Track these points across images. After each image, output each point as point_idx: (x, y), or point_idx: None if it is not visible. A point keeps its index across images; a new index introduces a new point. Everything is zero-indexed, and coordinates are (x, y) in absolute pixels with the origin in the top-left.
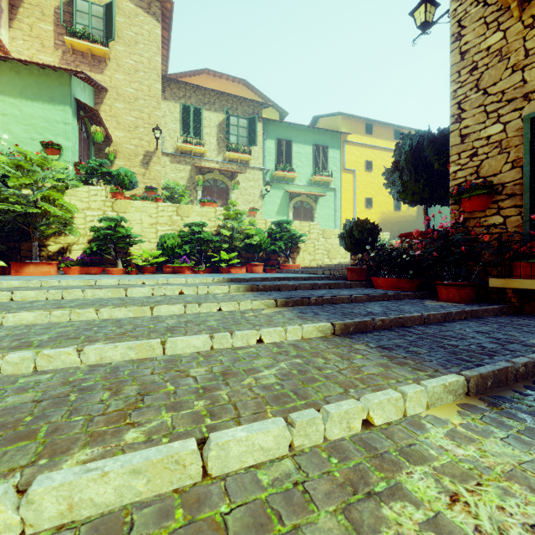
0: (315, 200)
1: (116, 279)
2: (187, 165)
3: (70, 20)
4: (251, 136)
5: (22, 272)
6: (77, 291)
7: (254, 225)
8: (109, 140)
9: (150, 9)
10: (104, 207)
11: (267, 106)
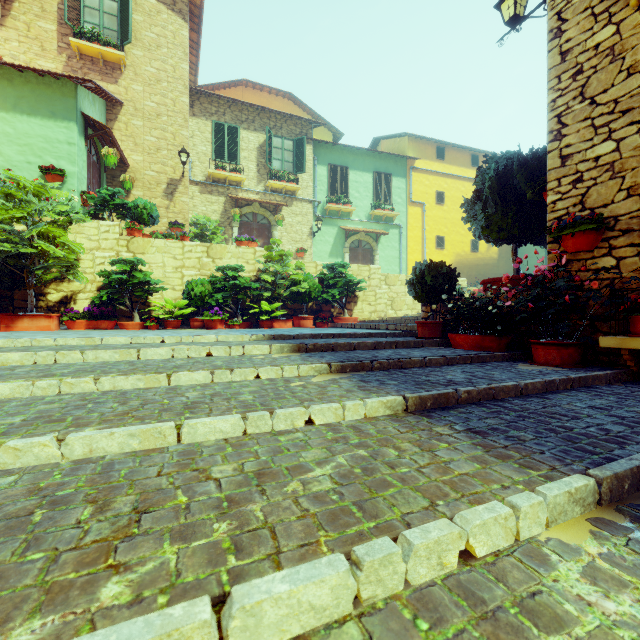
0: (376, 239)
1: (128, 337)
2: (221, 197)
3: (77, 18)
4: (298, 161)
5: (14, 326)
6: (74, 353)
7: (302, 269)
8: (124, 165)
9: (176, 6)
10: (118, 247)
11: (318, 125)
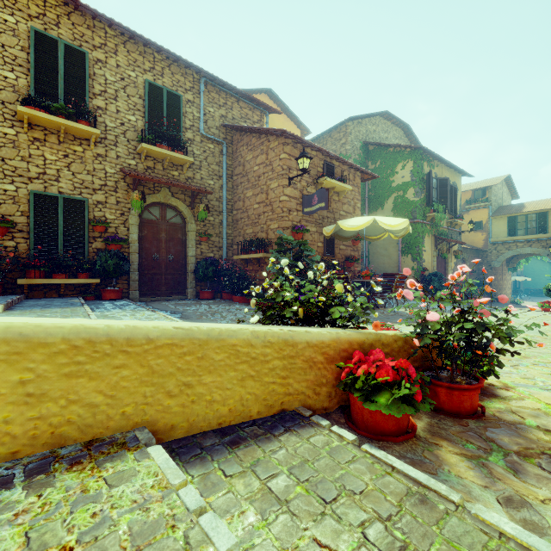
0: None
1: None
2: None
3: None
4: None
5: None
6: None
7: None
8: None
9: None
10: None
11: None
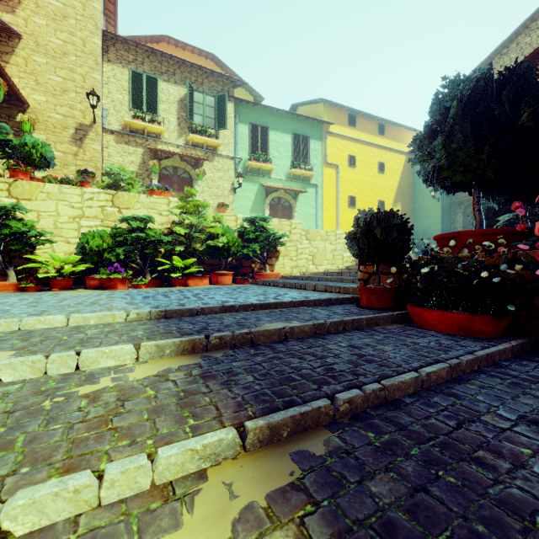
0: (294, 196)
1: None
2: (139, 148)
3: None
4: (219, 117)
5: None
6: None
7: (221, 222)
8: (22, 104)
9: None
10: None
11: (240, 84)
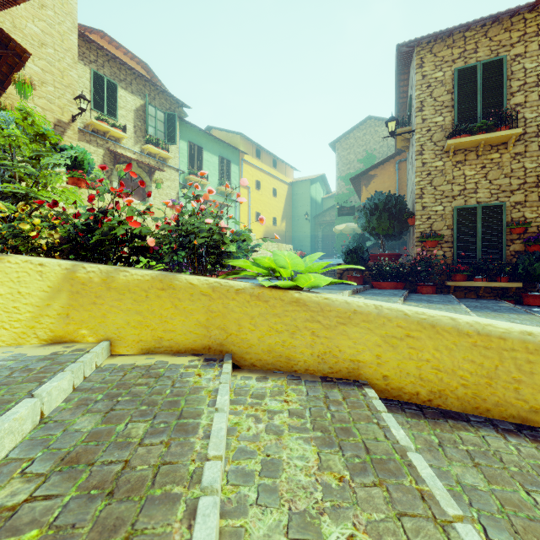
0: (221, 209)
1: None
2: (99, 148)
3: None
4: (169, 133)
5: None
6: None
7: None
8: (1, 88)
9: None
10: None
11: (182, 106)
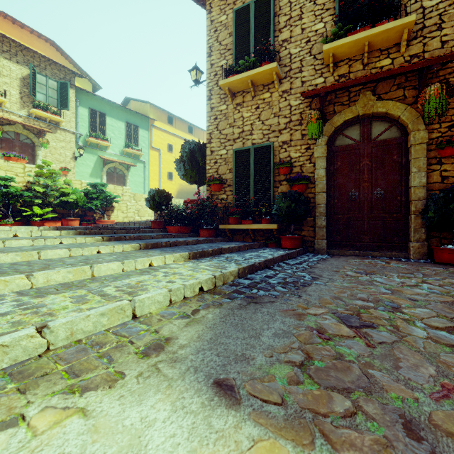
0: (127, 168)
1: None
2: None
3: None
4: (62, 100)
5: None
6: None
7: (70, 184)
8: None
9: None
10: None
11: (80, 76)
